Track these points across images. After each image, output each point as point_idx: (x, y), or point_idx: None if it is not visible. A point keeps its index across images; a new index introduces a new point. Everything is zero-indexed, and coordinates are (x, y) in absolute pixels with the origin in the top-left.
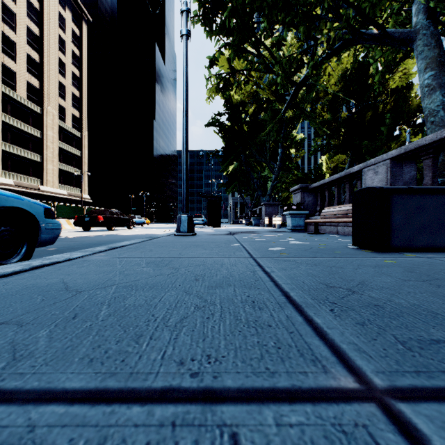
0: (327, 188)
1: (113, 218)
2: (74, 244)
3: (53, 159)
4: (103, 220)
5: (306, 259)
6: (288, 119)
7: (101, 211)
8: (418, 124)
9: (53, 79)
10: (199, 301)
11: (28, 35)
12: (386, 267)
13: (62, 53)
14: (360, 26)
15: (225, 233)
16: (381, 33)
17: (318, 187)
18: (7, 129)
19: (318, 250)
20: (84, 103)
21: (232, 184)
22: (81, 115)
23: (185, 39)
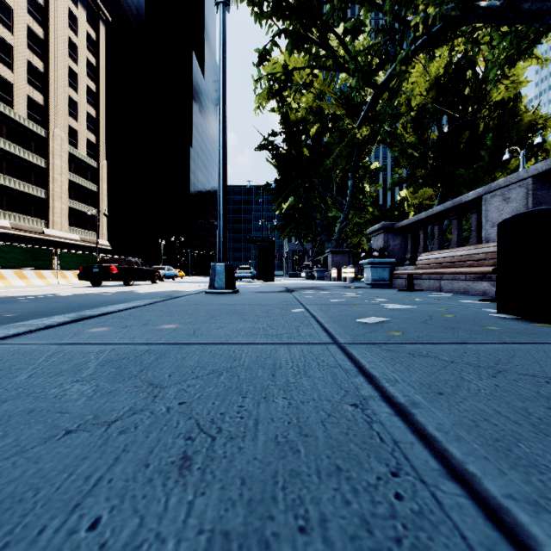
0: (421, 227)
1: (132, 269)
2: (54, 306)
3: (62, 195)
4: (117, 271)
5: (451, 347)
6: (361, 142)
7: (115, 260)
8: (537, 144)
9: (61, 94)
10: None
11: (29, 37)
12: None
13: (73, 62)
14: None
15: (280, 289)
16: (503, 3)
17: (409, 225)
18: (1, 156)
19: (450, 323)
20: (102, 124)
21: (288, 227)
22: (98, 139)
23: (222, 9)
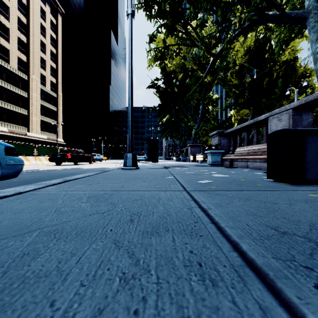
0: (238, 133)
1: (78, 156)
2: (42, 176)
3: (37, 113)
4: (70, 157)
5: (235, 192)
6: (207, 84)
7: (69, 151)
8: (304, 86)
9: (36, 55)
10: (128, 263)
11: (18, 23)
12: (317, 202)
13: (43, 37)
14: (265, 8)
15: (161, 167)
16: (281, 13)
17: (232, 132)
18: (3, 91)
19: (241, 183)
20: (59, 72)
21: (166, 131)
22: (57, 81)
23: (130, 18)
